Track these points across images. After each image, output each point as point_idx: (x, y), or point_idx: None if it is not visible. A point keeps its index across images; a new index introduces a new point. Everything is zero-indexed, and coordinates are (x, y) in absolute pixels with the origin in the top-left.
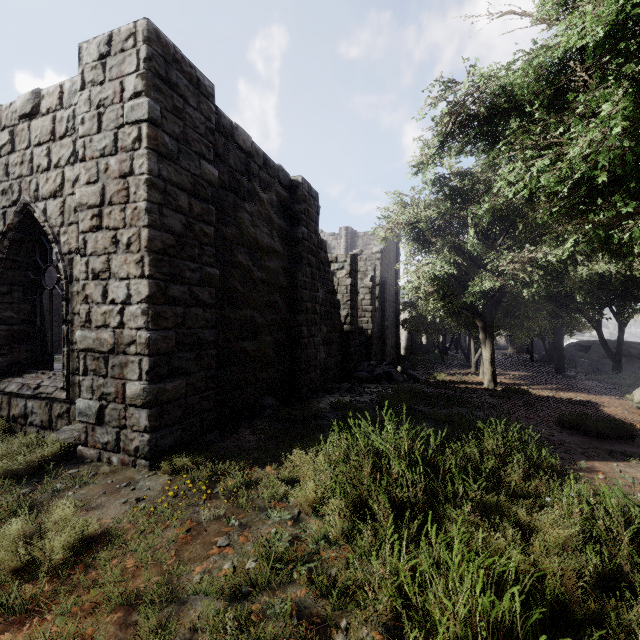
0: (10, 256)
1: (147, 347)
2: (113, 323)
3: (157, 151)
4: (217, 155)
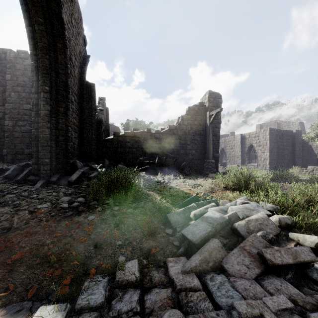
0: (248, 150)
1: (269, 159)
2: (264, 157)
3: (270, 140)
4: (276, 135)
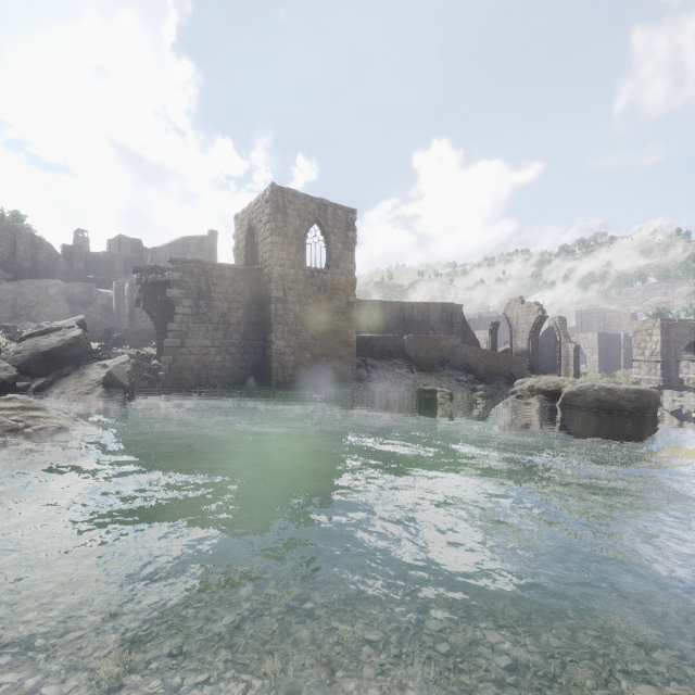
0: None
1: (597, 362)
2: (593, 360)
3: (598, 344)
4: (605, 339)
